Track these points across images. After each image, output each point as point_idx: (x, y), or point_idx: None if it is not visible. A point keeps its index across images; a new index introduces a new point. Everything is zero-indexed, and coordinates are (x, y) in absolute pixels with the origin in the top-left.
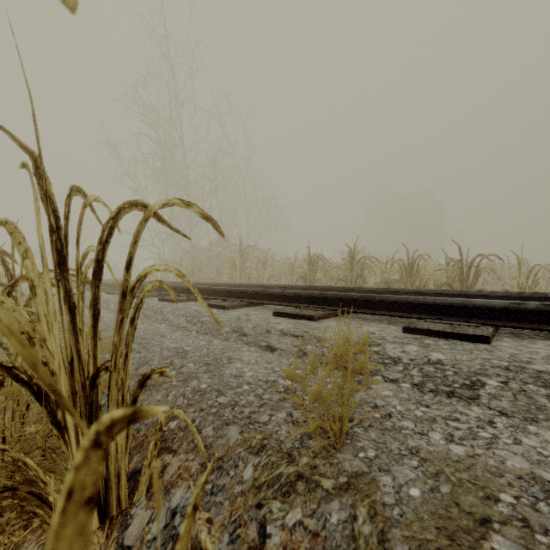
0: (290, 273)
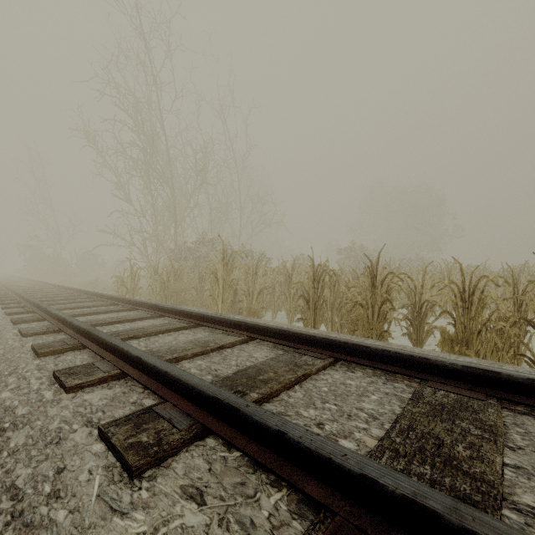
0: (286, 285)
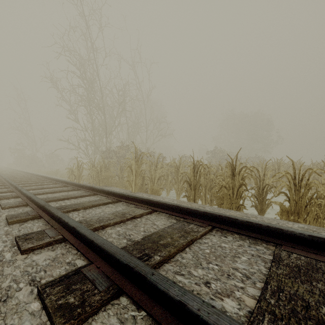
0: (175, 174)
